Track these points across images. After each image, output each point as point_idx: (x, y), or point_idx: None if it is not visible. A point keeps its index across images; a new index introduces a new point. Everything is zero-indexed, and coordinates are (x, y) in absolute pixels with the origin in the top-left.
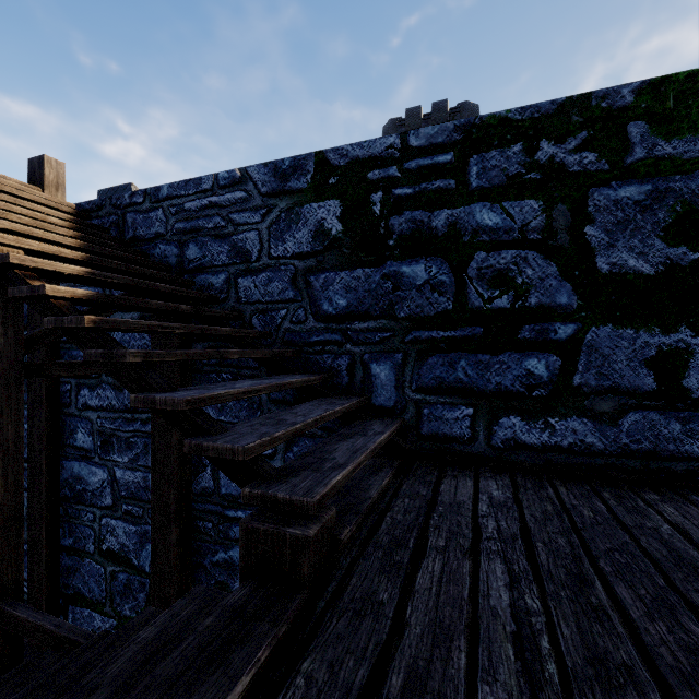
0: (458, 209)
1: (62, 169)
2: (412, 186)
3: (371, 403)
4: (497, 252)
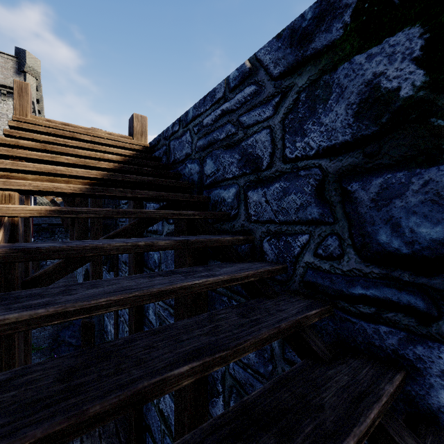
0: None
1: (145, 121)
2: None
3: None
4: None
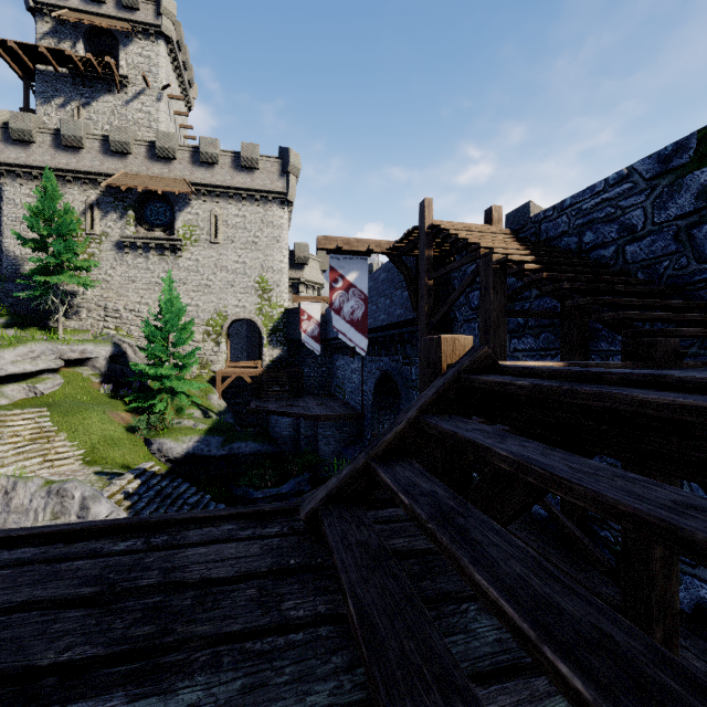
0: None
1: (501, 210)
2: None
3: None
4: None
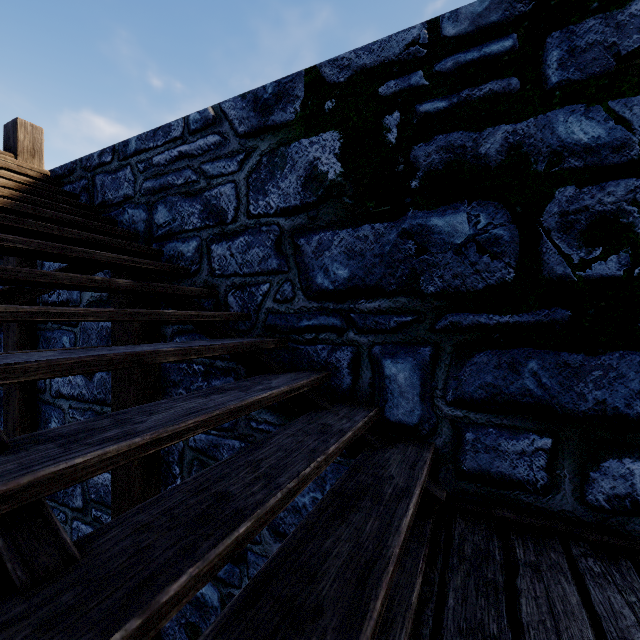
0: (524, 121)
1: (39, 134)
2: (446, 96)
3: (384, 417)
4: (597, 185)
